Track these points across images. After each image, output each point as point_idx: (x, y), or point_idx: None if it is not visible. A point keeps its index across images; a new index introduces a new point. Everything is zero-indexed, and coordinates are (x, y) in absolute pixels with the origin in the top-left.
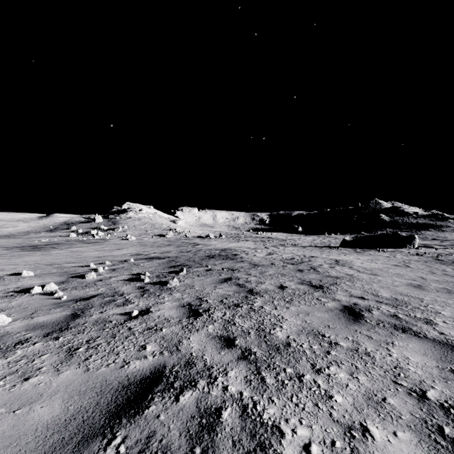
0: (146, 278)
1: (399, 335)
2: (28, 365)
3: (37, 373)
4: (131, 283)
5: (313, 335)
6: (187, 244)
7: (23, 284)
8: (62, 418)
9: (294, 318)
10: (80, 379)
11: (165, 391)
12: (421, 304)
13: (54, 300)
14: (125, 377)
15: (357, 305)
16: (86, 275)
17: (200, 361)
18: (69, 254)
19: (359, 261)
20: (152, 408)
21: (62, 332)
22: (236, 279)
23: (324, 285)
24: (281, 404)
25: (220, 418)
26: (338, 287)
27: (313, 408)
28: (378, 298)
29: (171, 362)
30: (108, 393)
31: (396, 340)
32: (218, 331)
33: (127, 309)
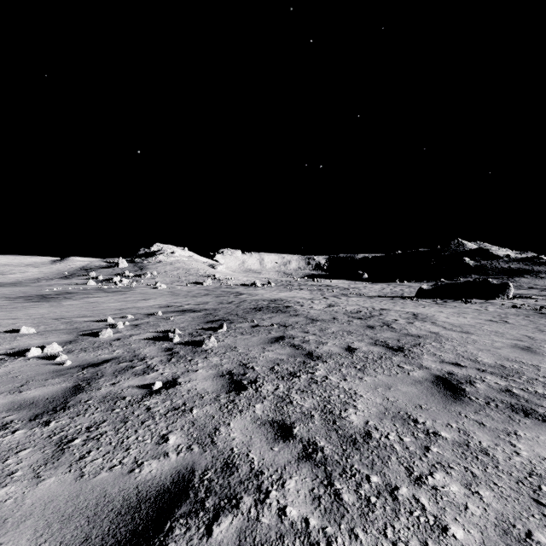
0: (175, 337)
1: (521, 421)
2: None
3: (7, 481)
4: (156, 343)
5: (401, 420)
6: (229, 293)
7: (19, 345)
8: None
9: (371, 394)
10: (67, 493)
11: (191, 517)
12: (539, 374)
13: (54, 366)
14: (134, 490)
15: (453, 375)
16: (101, 333)
17: (244, 462)
18: (84, 305)
19: (442, 315)
20: None
21: (56, 413)
22: (290, 339)
23: (404, 347)
24: (370, 543)
25: None
26: (422, 350)
27: None
28: (479, 365)
29: (202, 464)
30: (106, 518)
31: (519, 429)
32: (269, 413)
33: (147, 380)
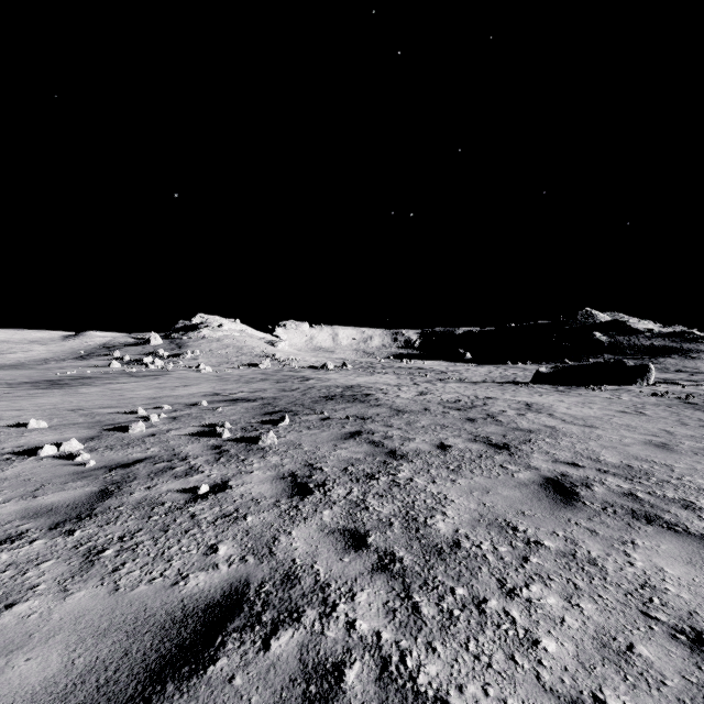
0: (225, 432)
1: (641, 529)
2: (16, 580)
3: (28, 595)
4: (201, 439)
5: (497, 527)
6: (292, 378)
7: (29, 441)
8: (60, 681)
9: (464, 499)
10: (101, 607)
11: (246, 631)
12: (672, 475)
13: (74, 467)
14: (179, 603)
15: (567, 476)
16: (130, 427)
17: (308, 574)
18: (107, 393)
19: (563, 405)
20: (221, 664)
21: (81, 521)
22: (369, 434)
23: (511, 443)
24: (449, 656)
25: (341, 683)
26: (533, 447)
27: (507, 663)
28: (600, 465)
29: (258, 576)
30: (147, 633)
31: (638, 538)
32: (340, 521)
33: (191, 483)
